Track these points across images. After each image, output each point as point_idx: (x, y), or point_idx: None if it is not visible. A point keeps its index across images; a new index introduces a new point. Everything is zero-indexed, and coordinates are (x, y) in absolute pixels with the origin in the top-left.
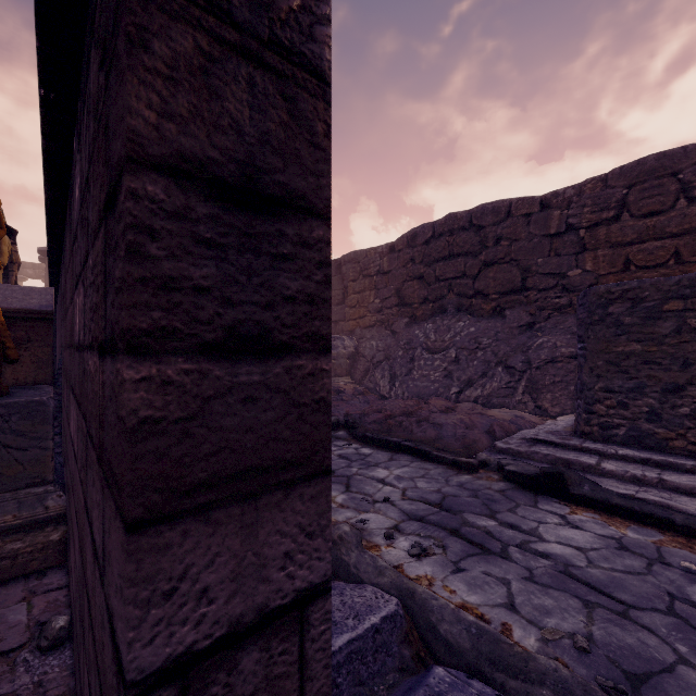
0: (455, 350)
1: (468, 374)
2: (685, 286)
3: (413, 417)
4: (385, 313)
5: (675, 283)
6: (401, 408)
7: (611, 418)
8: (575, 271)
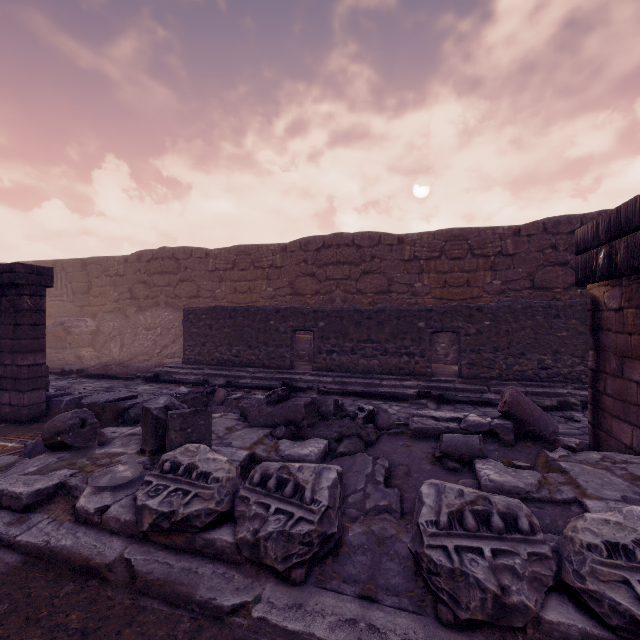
0: (160, 329)
1: (165, 342)
2: (206, 311)
3: (121, 365)
4: (121, 303)
5: (204, 309)
6: (116, 361)
7: (190, 355)
8: (219, 290)
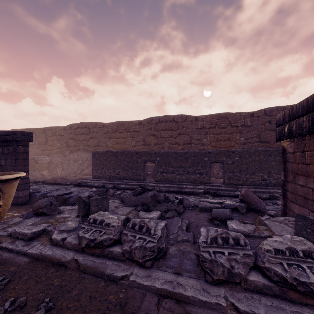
0: (81, 161)
1: (83, 167)
2: (103, 152)
3: (63, 178)
4: (62, 149)
5: (102, 152)
6: (60, 177)
7: (95, 174)
8: (109, 143)
